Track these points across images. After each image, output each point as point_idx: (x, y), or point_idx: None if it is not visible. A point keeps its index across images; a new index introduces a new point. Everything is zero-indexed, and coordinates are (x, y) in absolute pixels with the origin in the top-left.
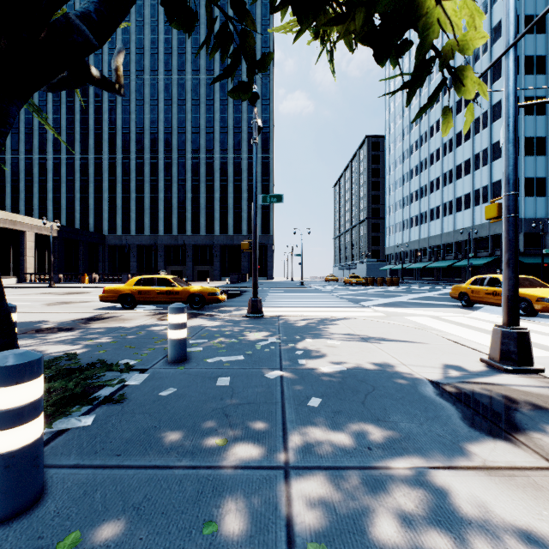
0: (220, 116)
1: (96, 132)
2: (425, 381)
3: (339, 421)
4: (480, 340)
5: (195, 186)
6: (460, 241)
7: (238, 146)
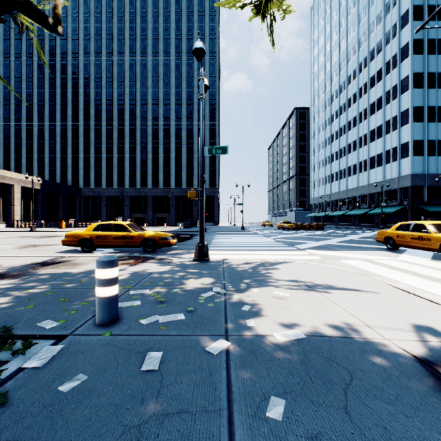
0: (175, 90)
1: (73, 103)
2: (410, 359)
3: None
4: (428, 288)
5: (154, 148)
6: (373, 193)
7: (190, 115)
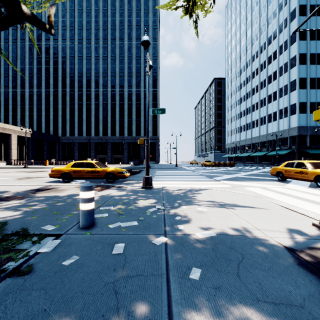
0: (127, 66)
1: (54, 75)
2: (281, 247)
3: (221, 301)
4: (302, 206)
5: (113, 107)
6: (270, 140)
7: (138, 84)
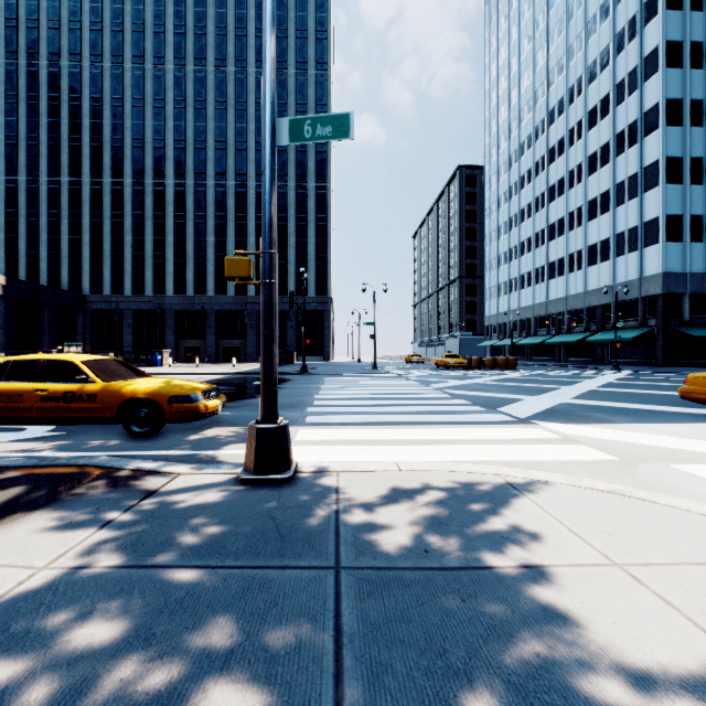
0: (256, 126)
1: (72, 144)
2: None
3: None
4: None
5: (219, 226)
6: (593, 306)
7: (282, 170)
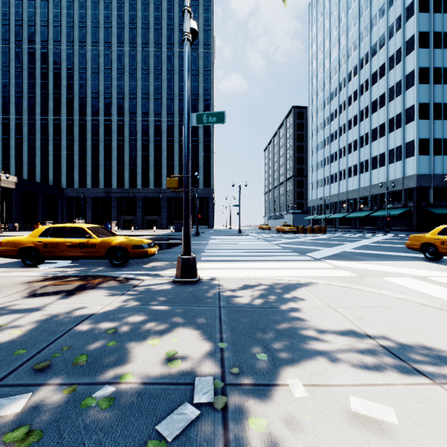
0: (167, 84)
1: (55, 96)
2: None
3: None
4: None
5: (144, 145)
6: (375, 194)
7: (182, 111)
